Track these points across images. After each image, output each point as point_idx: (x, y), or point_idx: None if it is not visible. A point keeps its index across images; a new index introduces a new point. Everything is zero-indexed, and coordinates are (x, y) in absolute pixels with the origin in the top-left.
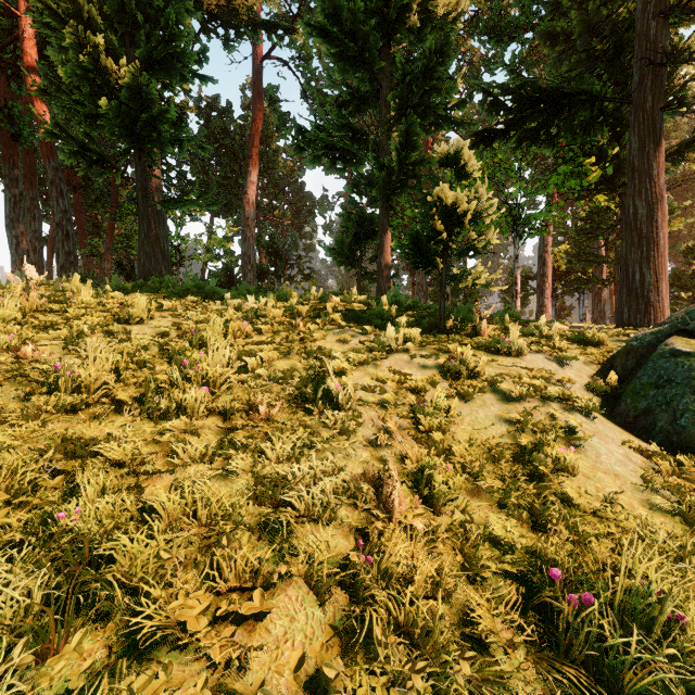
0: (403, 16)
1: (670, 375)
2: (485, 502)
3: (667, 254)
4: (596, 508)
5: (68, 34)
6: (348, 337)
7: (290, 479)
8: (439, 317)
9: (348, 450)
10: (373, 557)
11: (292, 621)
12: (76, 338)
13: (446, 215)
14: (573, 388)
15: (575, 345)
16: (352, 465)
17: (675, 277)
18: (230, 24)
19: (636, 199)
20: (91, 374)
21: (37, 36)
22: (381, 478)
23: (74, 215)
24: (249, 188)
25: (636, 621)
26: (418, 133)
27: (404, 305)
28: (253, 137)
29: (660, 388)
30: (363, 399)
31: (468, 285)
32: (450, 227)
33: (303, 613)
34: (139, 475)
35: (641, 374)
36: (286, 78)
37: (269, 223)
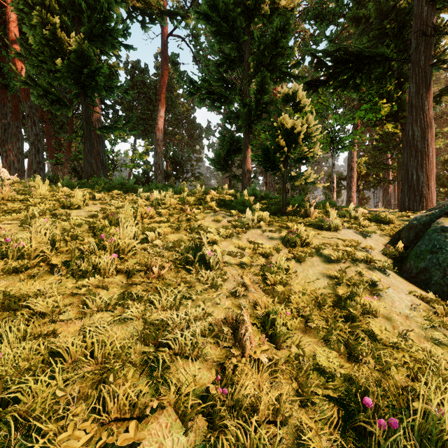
0: (259, 6)
1: (441, 244)
2: (314, 338)
3: (434, 162)
4: (394, 343)
5: (36, 16)
6: (220, 218)
7: (170, 324)
8: (282, 204)
9: (215, 299)
10: (227, 389)
11: (160, 447)
12: (30, 219)
13: (287, 135)
14: (373, 252)
15: (373, 223)
16: (217, 311)
17: (437, 178)
18: (146, 13)
19: (414, 125)
20: (32, 245)
21: (19, 20)
22: (238, 321)
23: (45, 138)
24: (159, 120)
25: (433, 443)
26: (269, 82)
27: (259, 196)
28: (161, 87)
29: (434, 253)
30: (228, 261)
31: (301, 182)
32: (289, 143)
33: (170, 438)
34: (57, 321)
35: (420, 243)
36: (183, 49)
37: (173, 143)
